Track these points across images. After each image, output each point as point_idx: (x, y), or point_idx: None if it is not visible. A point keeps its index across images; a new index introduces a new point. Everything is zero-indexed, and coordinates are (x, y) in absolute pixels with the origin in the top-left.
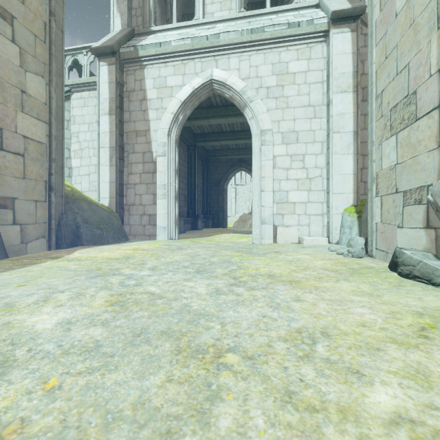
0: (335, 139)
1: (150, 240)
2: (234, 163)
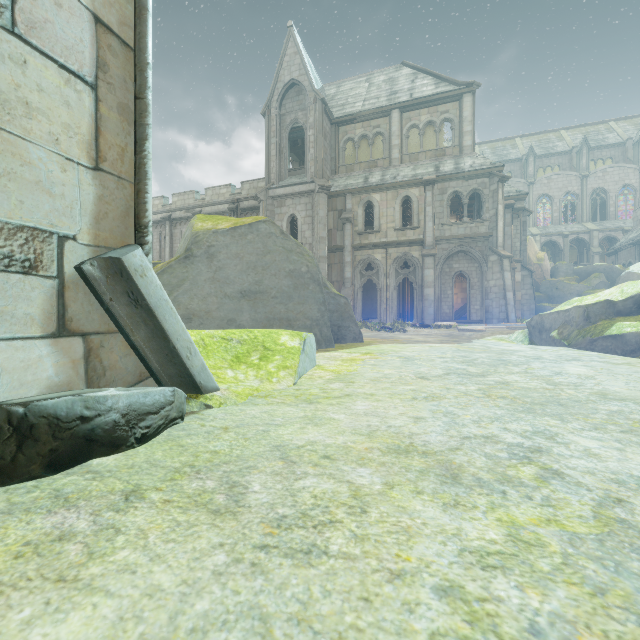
0: None
1: None
2: None
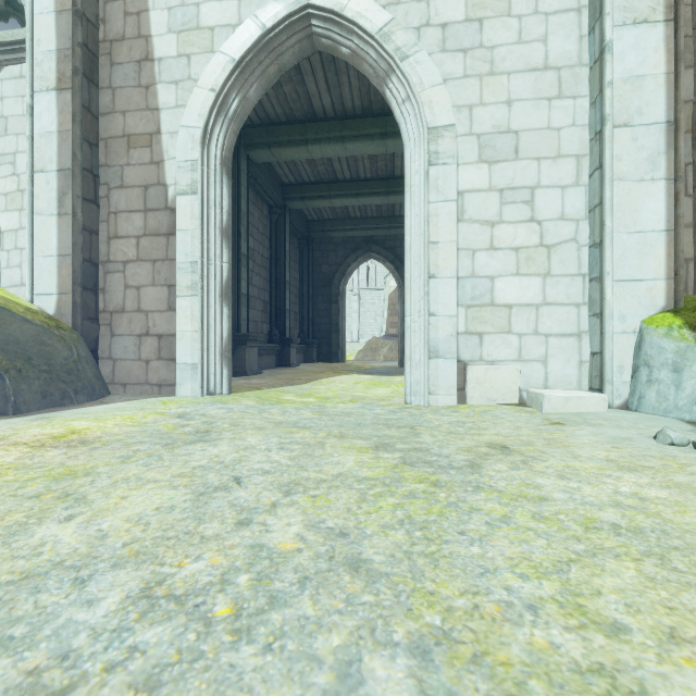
0: (618, 143)
1: (159, 396)
2: (357, 245)
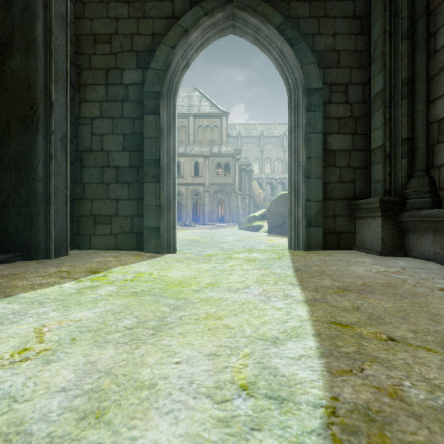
0: None
1: None
2: None
